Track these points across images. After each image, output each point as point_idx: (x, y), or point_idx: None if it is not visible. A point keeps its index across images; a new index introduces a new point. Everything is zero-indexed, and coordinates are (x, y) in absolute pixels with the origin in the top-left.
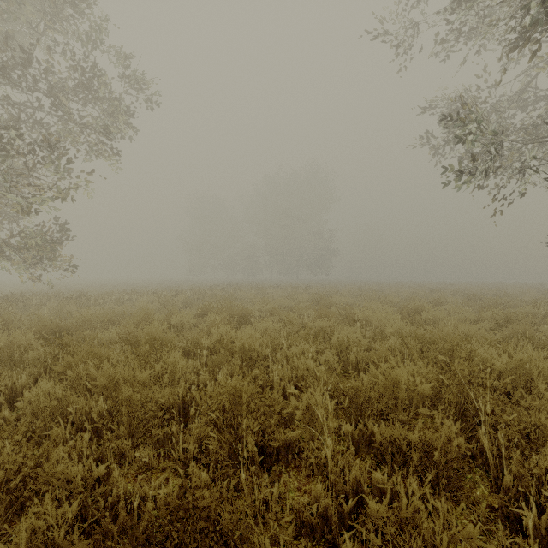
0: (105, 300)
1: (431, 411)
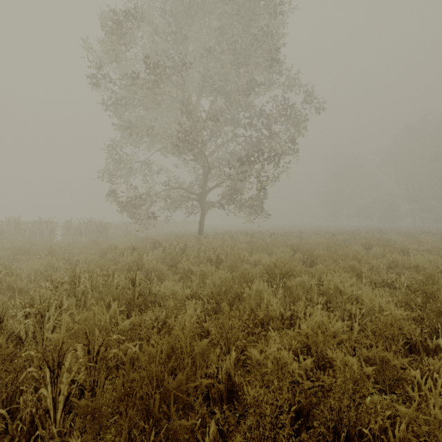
0: (290, 236)
1: None
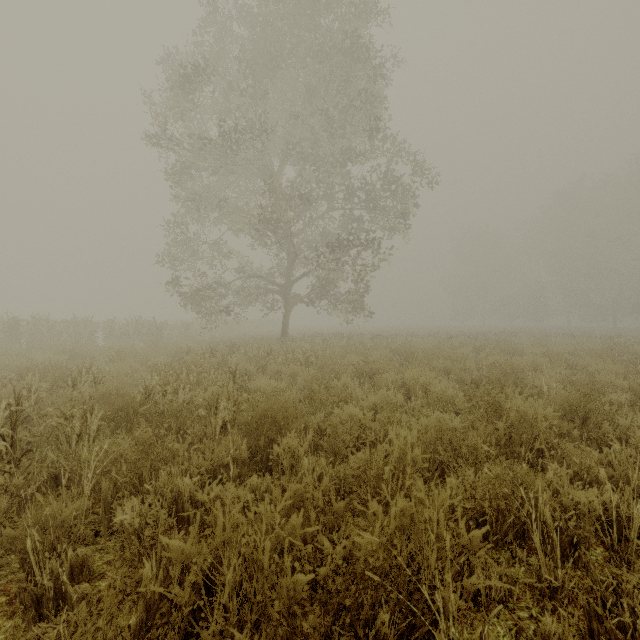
0: (397, 339)
1: (638, 402)
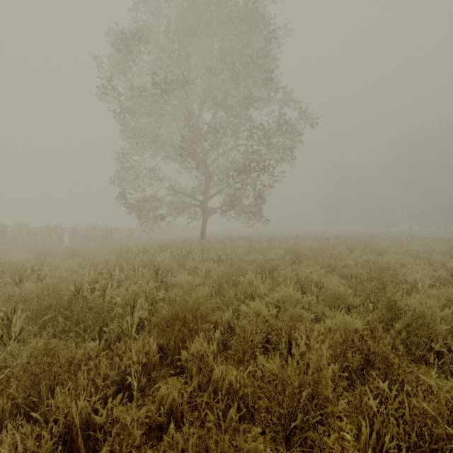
0: (286, 241)
1: None
